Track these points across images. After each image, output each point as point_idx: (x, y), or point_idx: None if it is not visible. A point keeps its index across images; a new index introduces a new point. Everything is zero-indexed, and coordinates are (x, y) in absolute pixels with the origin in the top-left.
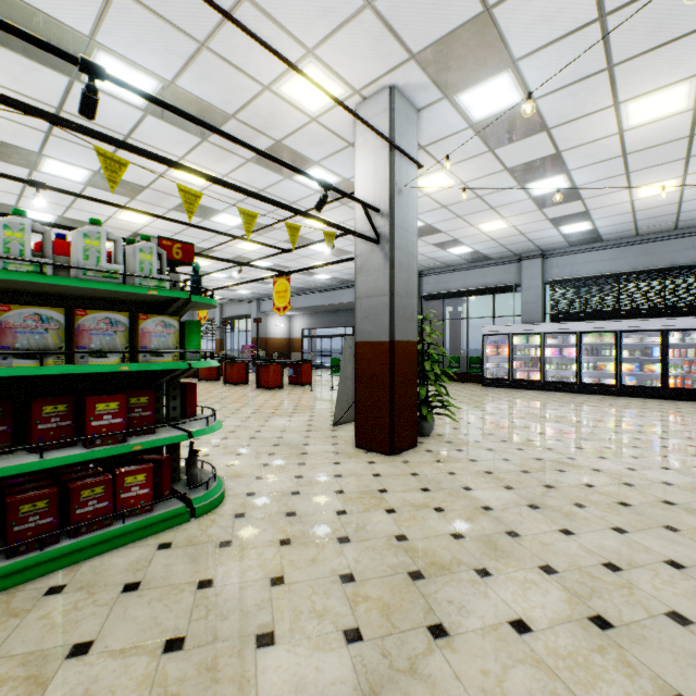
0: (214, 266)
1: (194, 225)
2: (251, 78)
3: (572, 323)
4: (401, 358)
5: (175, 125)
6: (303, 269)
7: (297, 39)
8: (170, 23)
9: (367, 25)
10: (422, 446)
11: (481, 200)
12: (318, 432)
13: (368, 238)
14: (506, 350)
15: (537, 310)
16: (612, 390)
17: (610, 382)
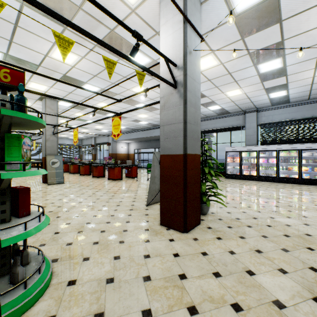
0: (88, 117)
1: (54, 79)
2: None
3: (274, 145)
4: (191, 165)
5: (44, 15)
6: (128, 110)
7: None
8: None
9: None
10: (204, 223)
11: (230, 76)
12: (136, 210)
13: (168, 82)
14: (238, 160)
15: (254, 139)
16: (296, 181)
17: (295, 176)
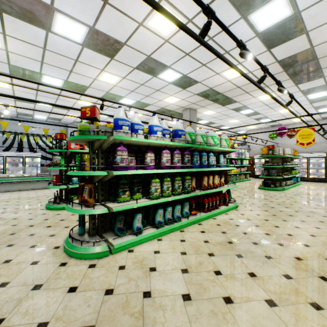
0: None
1: (22, 79)
2: (16, 38)
3: None
4: None
5: None
6: None
7: (17, 54)
8: (59, 54)
9: (2, 60)
10: None
11: None
12: None
13: None
14: None
15: None
16: None
17: None
